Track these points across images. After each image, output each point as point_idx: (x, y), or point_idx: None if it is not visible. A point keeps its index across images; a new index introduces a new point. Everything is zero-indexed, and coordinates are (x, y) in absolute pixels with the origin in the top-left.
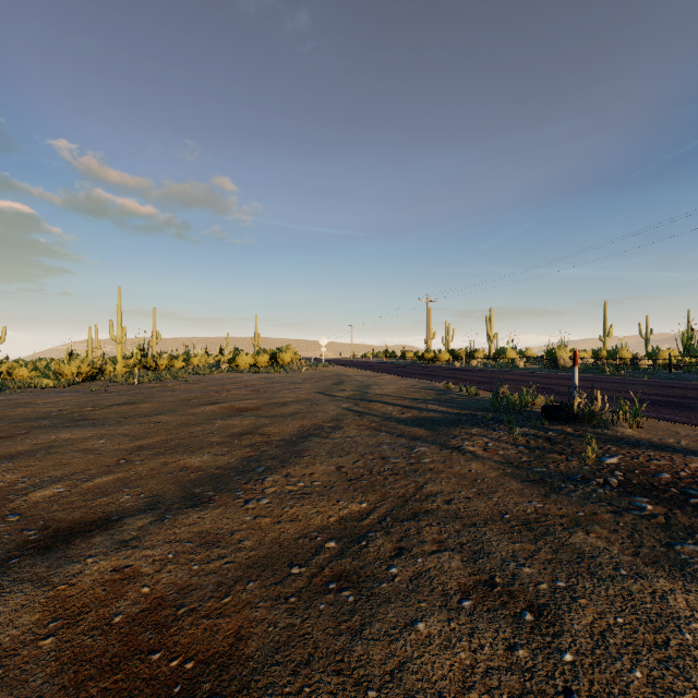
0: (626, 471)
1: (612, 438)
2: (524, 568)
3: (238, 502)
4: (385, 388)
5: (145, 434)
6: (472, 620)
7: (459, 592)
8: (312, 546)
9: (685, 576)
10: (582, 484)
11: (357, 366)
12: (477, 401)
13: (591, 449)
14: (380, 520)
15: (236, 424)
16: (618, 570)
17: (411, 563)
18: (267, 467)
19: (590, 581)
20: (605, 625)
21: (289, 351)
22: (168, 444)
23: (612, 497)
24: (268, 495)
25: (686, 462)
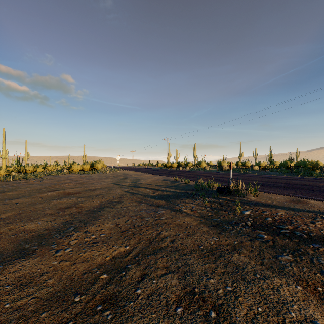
0: (253, 218)
1: (246, 202)
2: (210, 280)
3: (51, 252)
4: (147, 180)
5: (5, 211)
6: (182, 322)
7: (175, 302)
8: (92, 279)
9: (285, 274)
10: (236, 226)
11: (134, 170)
12: (188, 186)
13: (238, 208)
14: (135, 256)
15: (64, 202)
16: (256, 275)
17: (149, 284)
18: (76, 227)
19: (243, 285)
20: (253, 314)
21: (100, 163)
22: (18, 216)
23: (249, 232)
24: (72, 245)
25: (277, 212)
